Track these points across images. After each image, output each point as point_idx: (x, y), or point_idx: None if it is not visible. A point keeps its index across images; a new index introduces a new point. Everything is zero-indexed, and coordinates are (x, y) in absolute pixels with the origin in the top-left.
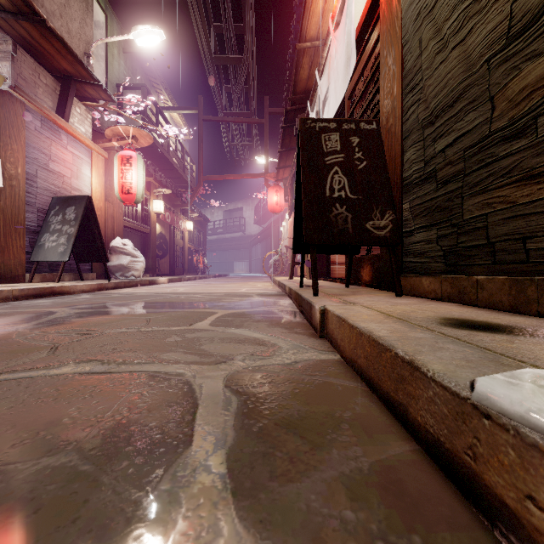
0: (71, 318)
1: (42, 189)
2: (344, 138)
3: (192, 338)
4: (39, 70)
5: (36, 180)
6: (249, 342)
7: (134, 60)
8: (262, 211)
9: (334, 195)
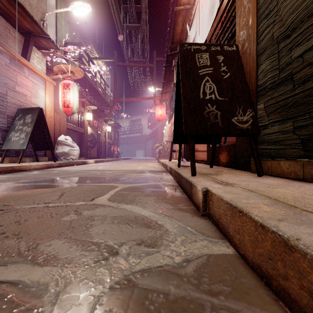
0: (5, 192)
1: (10, 103)
2: (212, 56)
3: (86, 217)
4: (9, 27)
5: (6, 97)
6: (137, 222)
7: (75, 29)
8: (152, 120)
9: (206, 98)
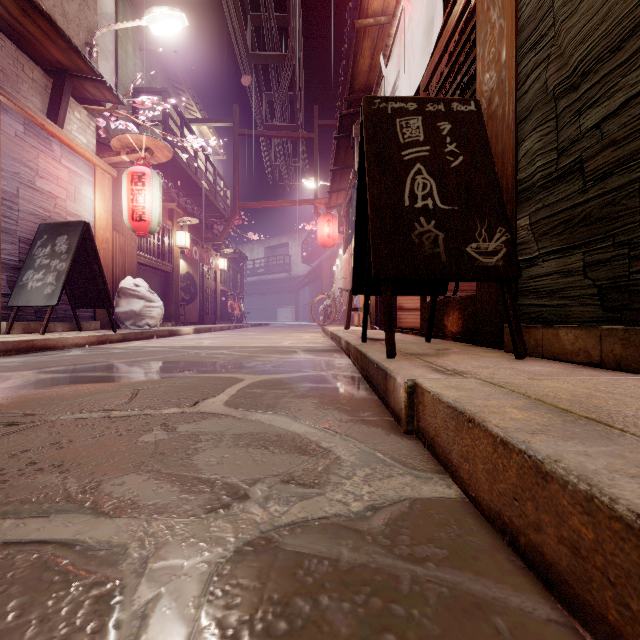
0: (22, 389)
1: (25, 212)
2: (429, 123)
3: (186, 435)
4: (23, 60)
5: (17, 201)
6: (283, 444)
7: (154, 61)
8: (311, 247)
9: (416, 205)
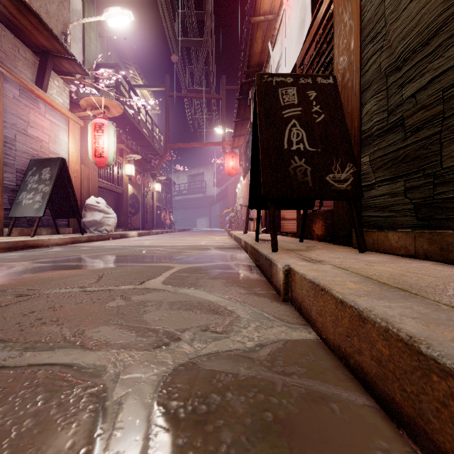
0: (23, 273)
1: (20, 151)
2: (301, 92)
3: (137, 302)
4: (19, 44)
5: (14, 144)
6: (202, 308)
7: (110, 44)
8: (220, 175)
9: (292, 148)
